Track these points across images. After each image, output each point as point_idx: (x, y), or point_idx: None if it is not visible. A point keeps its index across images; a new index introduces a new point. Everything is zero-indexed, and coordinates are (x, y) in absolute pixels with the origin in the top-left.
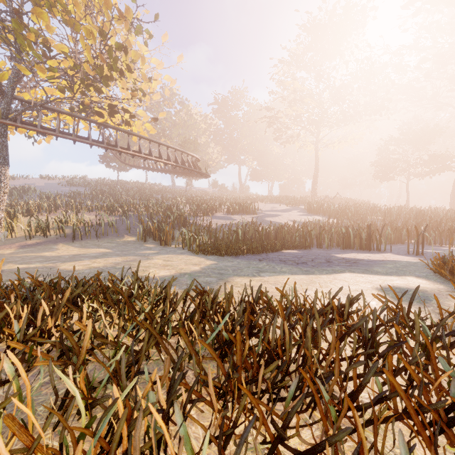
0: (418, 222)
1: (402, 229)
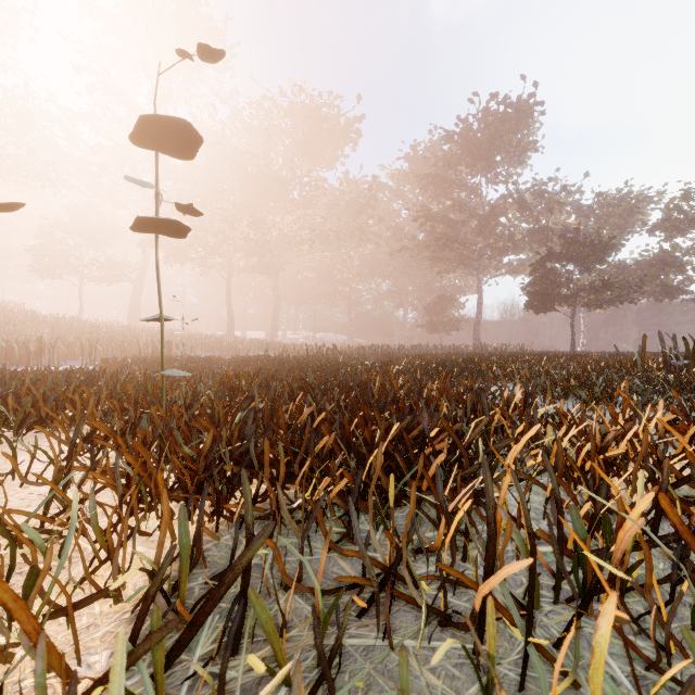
0: (93, 337)
1: (75, 345)
